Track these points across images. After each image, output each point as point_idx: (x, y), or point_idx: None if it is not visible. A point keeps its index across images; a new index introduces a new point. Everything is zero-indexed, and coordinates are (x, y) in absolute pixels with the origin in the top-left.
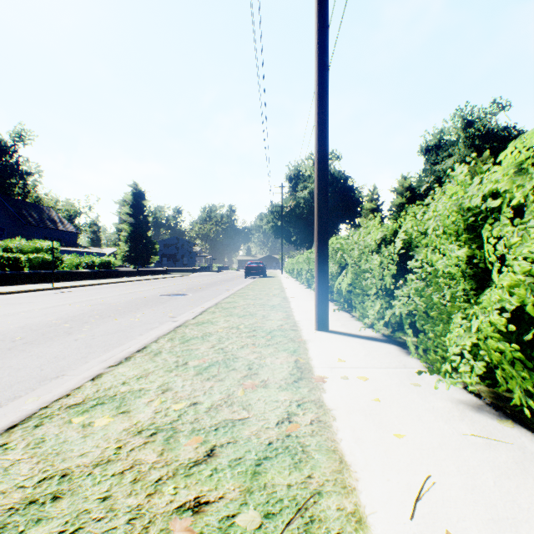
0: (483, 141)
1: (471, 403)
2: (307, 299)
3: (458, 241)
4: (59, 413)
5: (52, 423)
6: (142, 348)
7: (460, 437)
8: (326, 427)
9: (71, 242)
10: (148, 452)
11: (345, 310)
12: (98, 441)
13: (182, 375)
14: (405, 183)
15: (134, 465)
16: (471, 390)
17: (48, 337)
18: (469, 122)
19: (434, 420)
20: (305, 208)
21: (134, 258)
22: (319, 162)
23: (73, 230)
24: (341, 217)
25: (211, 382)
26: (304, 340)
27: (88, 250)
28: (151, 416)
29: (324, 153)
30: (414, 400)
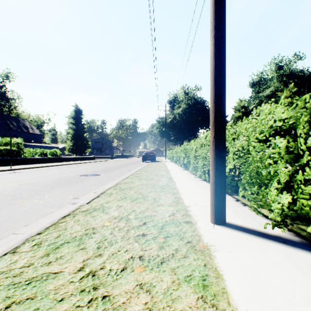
0: (288, 78)
1: None
2: (188, 180)
3: None
4: None
5: None
6: None
7: None
8: None
9: (37, 140)
10: None
11: None
12: None
13: None
14: (241, 104)
15: None
16: None
17: None
18: (280, 66)
19: None
20: (179, 119)
21: (76, 150)
22: (216, 37)
23: (38, 133)
24: (201, 125)
25: None
26: (207, 245)
27: (47, 145)
28: None
29: (222, 26)
30: None
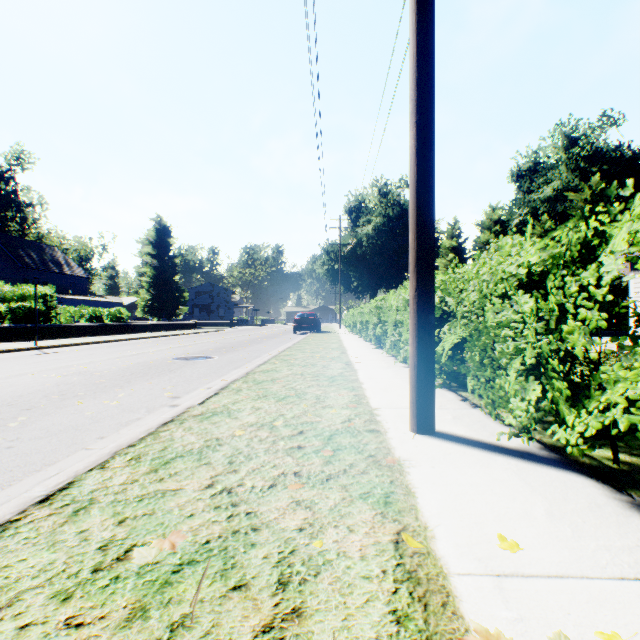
0: (590, 163)
1: None
2: (381, 366)
3: None
4: None
5: None
6: (59, 488)
7: None
8: None
9: (80, 289)
10: None
11: (445, 386)
12: None
13: (83, 626)
14: (494, 216)
15: None
16: None
17: None
18: (573, 139)
19: None
20: (369, 247)
21: (158, 309)
22: (419, 125)
23: (82, 275)
24: None
25: None
26: (399, 459)
27: (101, 299)
28: None
29: (428, 108)
30: None
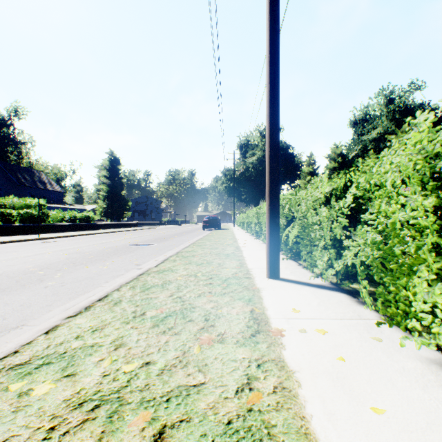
0: (402, 115)
1: None
2: (257, 249)
3: (422, 191)
4: None
5: None
6: (103, 296)
7: None
8: (292, 397)
9: (58, 200)
10: (84, 437)
11: (291, 259)
12: (29, 419)
13: (138, 328)
14: (337, 151)
15: None
16: None
17: (21, 284)
18: (390, 99)
19: (410, 386)
20: (253, 171)
21: (111, 213)
22: (270, 122)
23: (59, 190)
24: (283, 179)
25: (167, 336)
26: (258, 288)
27: (72, 207)
28: (97, 381)
29: (275, 114)
30: (380, 359)
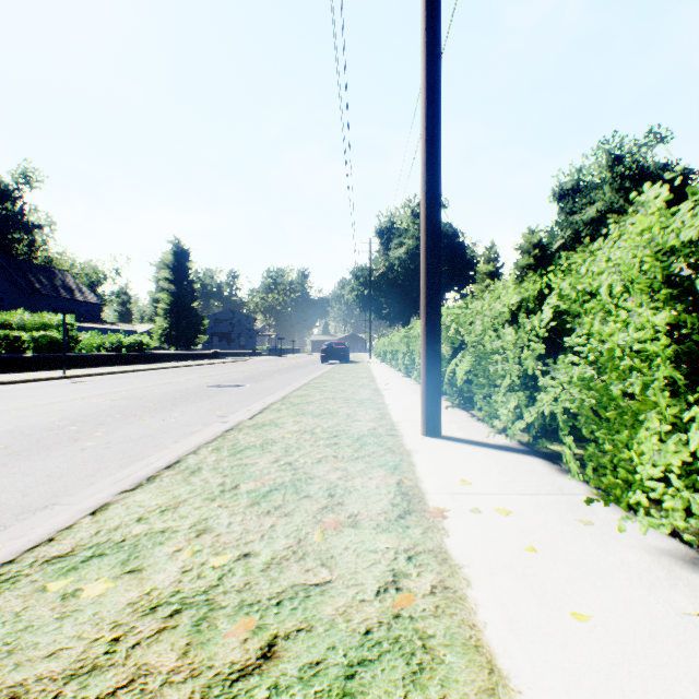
0: (636, 183)
1: (680, 554)
2: (407, 392)
3: (651, 302)
4: (30, 572)
5: (13, 591)
6: (173, 462)
7: (680, 619)
8: (458, 600)
9: (92, 316)
10: (162, 650)
11: (460, 407)
12: (81, 628)
13: (229, 507)
14: (533, 239)
15: (136, 679)
16: (685, 536)
17: (44, 445)
18: (617, 157)
19: (629, 585)
20: (401, 271)
21: (176, 337)
22: (427, 197)
23: (94, 301)
24: (448, 283)
25: (272, 518)
26: (408, 450)
27: (115, 327)
28: (175, 579)
29: (435, 184)
30: (588, 550)
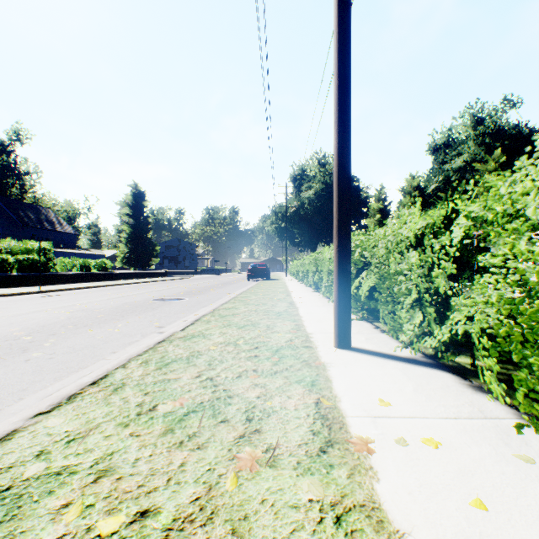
0: (494, 139)
1: None
2: (317, 305)
3: None
4: None
5: None
6: (100, 377)
7: None
8: None
9: (69, 243)
10: None
11: (364, 319)
12: None
13: (140, 435)
14: (414, 183)
15: None
16: None
17: None
18: (479, 119)
19: None
20: (310, 208)
21: (134, 260)
22: (339, 131)
23: (71, 231)
24: None
25: (184, 452)
26: (323, 363)
27: (87, 252)
28: None
29: (346, 119)
30: None
